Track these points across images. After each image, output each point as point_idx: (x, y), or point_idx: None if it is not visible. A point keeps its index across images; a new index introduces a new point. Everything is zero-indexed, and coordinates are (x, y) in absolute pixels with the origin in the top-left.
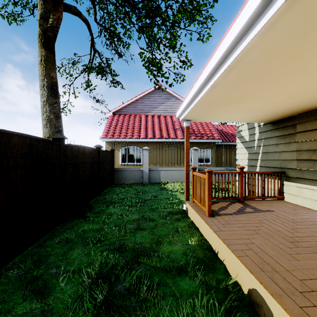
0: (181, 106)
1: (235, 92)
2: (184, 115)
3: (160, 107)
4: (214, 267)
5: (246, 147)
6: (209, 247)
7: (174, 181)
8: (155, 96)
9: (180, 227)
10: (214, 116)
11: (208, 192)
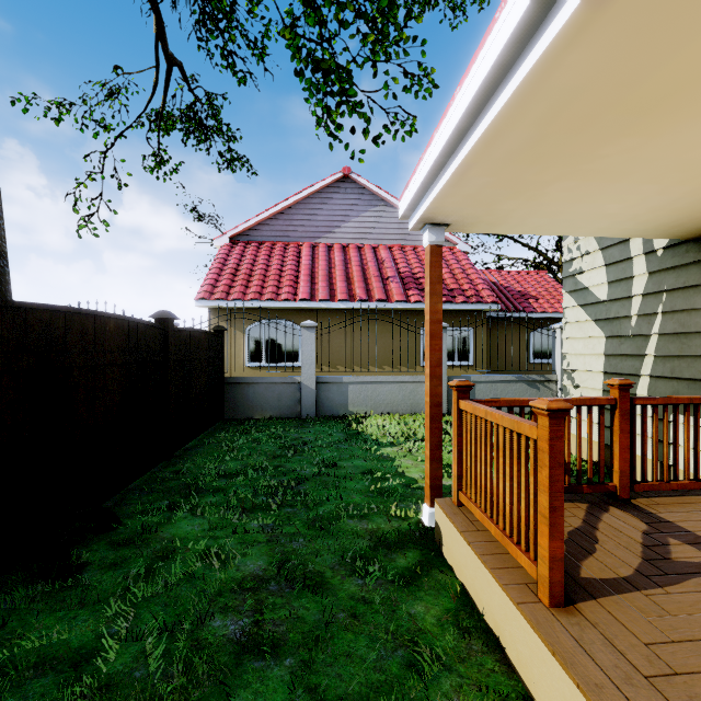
0: (417, 167)
1: None
2: (429, 199)
3: (348, 225)
4: None
5: (600, 320)
6: None
7: (384, 410)
8: (335, 199)
9: (424, 630)
10: (535, 203)
11: (549, 500)
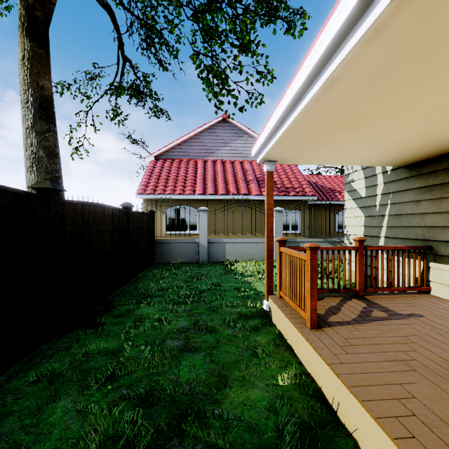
0: (259, 136)
1: (365, 99)
2: (265, 151)
3: (225, 148)
4: (335, 446)
5: (362, 207)
6: (317, 391)
7: (246, 258)
8: (217, 133)
9: (260, 344)
10: (316, 153)
11: (310, 285)
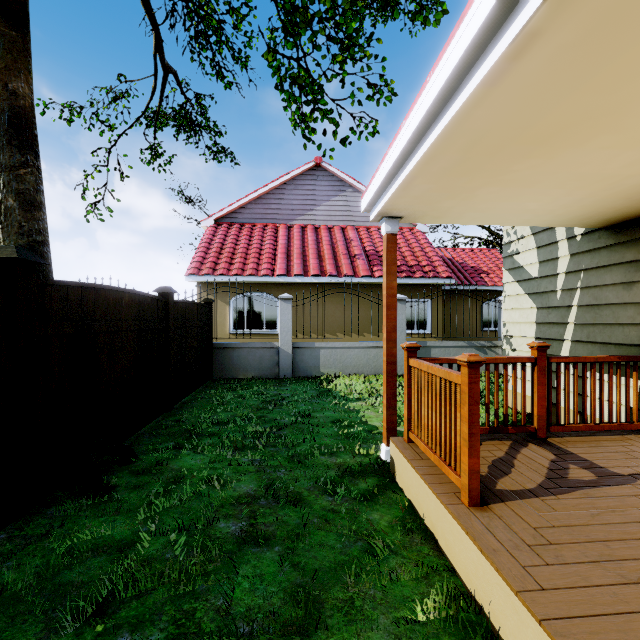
0: (375, 174)
1: (581, 86)
2: (385, 199)
3: (320, 208)
4: None
5: (532, 294)
6: (491, 636)
7: (351, 371)
8: (308, 185)
9: (378, 529)
10: (469, 202)
11: (469, 428)
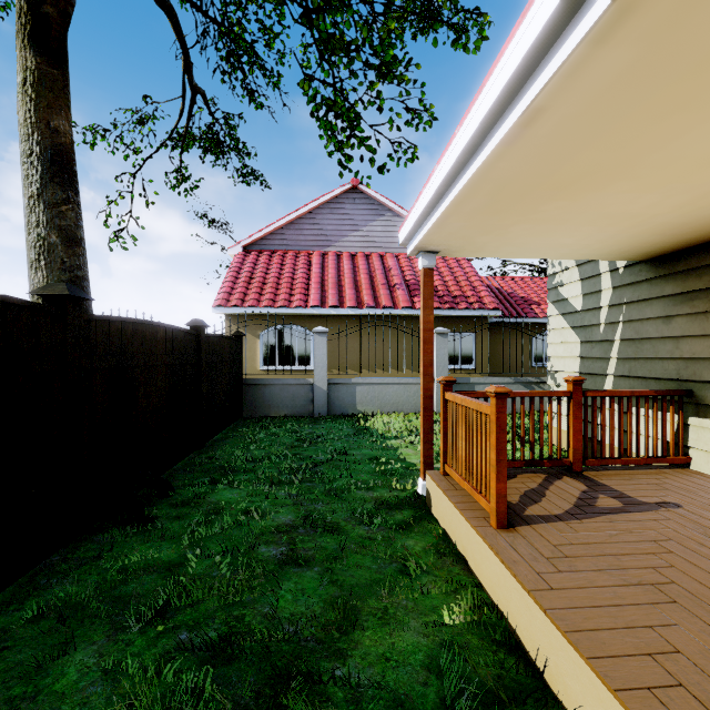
0: (411, 210)
1: (589, 145)
2: (421, 235)
3: (356, 234)
4: None
5: (576, 327)
6: (509, 635)
7: (390, 409)
8: (343, 209)
9: (412, 553)
10: (504, 238)
11: (496, 455)
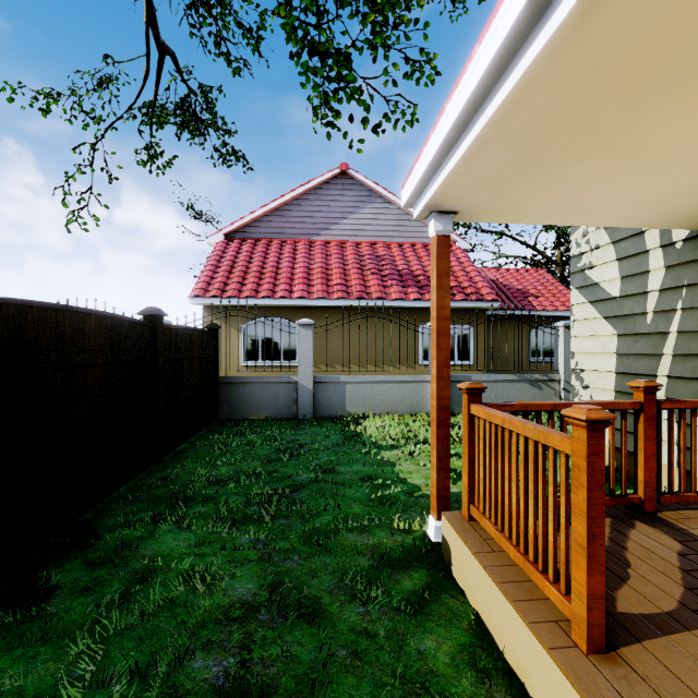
0: (424, 146)
1: None
2: (438, 182)
3: (346, 221)
4: None
5: (612, 317)
6: None
7: (383, 410)
8: (332, 195)
9: (436, 672)
10: (554, 187)
11: (588, 527)
